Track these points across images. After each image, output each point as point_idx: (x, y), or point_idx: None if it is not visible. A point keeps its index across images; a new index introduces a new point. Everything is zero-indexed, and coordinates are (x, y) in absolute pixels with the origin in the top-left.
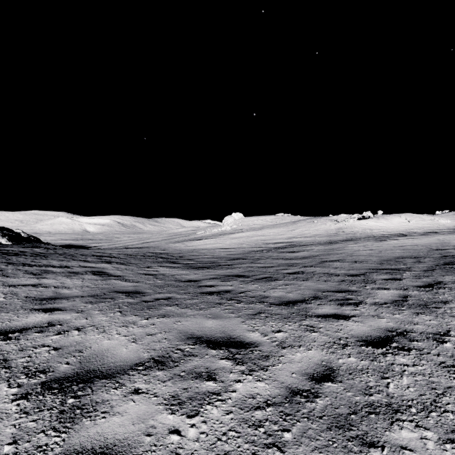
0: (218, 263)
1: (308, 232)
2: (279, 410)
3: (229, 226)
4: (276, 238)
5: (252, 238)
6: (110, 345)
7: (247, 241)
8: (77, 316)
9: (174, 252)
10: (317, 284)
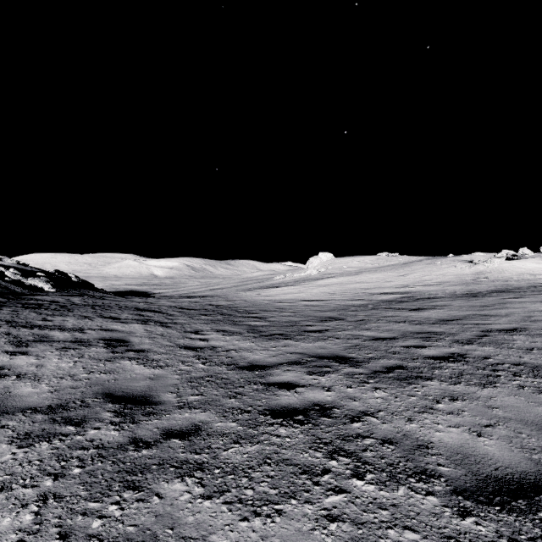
0: (302, 326)
1: (430, 278)
2: None
3: (316, 269)
4: (383, 286)
5: (347, 286)
6: None
7: (340, 290)
8: None
9: (242, 304)
10: (529, 401)
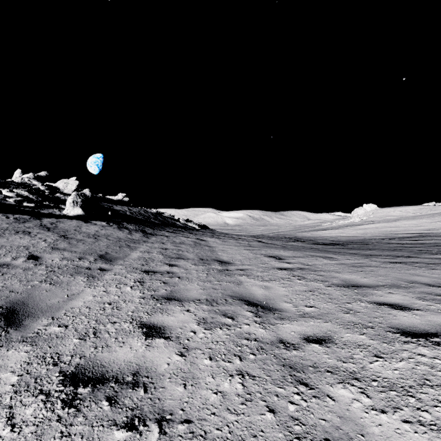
0: (336, 243)
1: None
2: (336, 264)
3: (358, 218)
4: (411, 229)
5: (380, 229)
6: (282, 254)
7: (373, 231)
8: (266, 249)
9: (301, 237)
10: (400, 252)
